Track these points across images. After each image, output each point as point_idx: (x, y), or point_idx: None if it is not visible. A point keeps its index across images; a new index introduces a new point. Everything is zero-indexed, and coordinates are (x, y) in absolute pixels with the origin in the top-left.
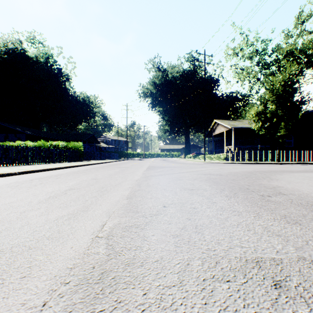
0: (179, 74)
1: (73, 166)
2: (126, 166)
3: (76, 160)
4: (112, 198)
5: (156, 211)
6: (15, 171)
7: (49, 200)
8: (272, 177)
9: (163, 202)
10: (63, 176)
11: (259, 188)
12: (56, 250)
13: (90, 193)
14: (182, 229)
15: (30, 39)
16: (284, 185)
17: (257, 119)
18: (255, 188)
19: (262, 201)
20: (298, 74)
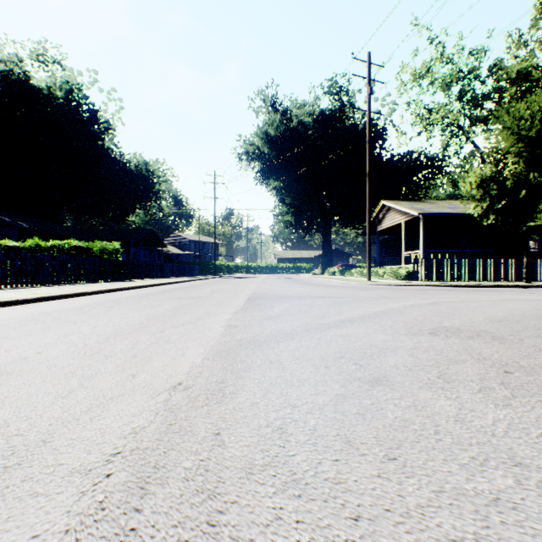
0: (312, 118)
1: (69, 294)
2: (200, 293)
3: (104, 279)
4: None
5: None
6: None
7: None
8: None
9: None
10: None
11: None
12: None
13: None
14: None
15: (37, 55)
16: None
17: (480, 194)
18: None
19: None
20: None
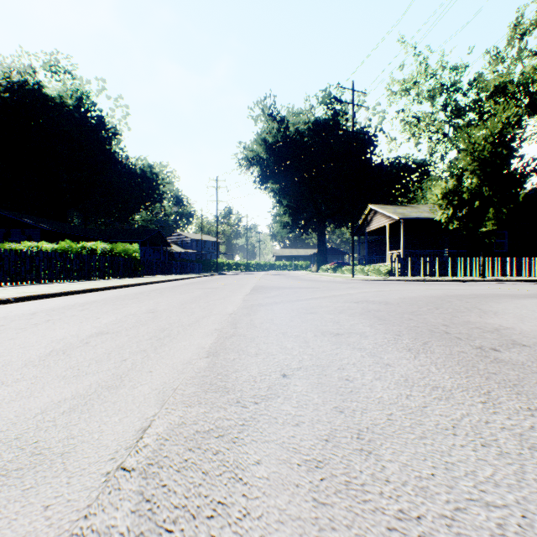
0: (307, 126)
1: (119, 285)
2: (214, 285)
3: (127, 275)
4: (178, 355)
5: (266, 388)
6: (9, 296)
7: (46, 360)
8: (483, 308)
9: (281, 365)
10: (95, 306)
11: (468, 330)
12: (1, 520)
13: (135, 342)
14: (328, 441)
15: (50, 66)
16: (515, 325)
17: (445, 203)
18: (460, 331)
19: (486, 361)
20: (514, 126)
